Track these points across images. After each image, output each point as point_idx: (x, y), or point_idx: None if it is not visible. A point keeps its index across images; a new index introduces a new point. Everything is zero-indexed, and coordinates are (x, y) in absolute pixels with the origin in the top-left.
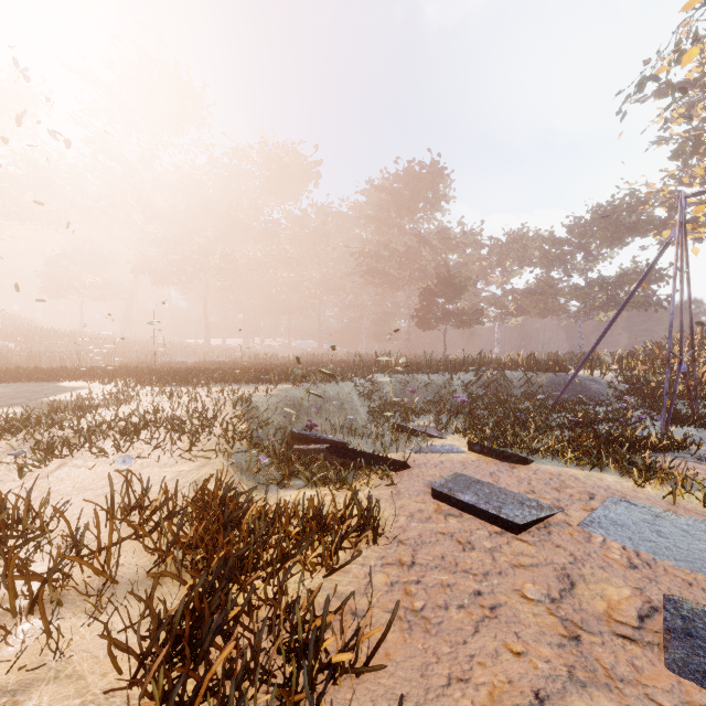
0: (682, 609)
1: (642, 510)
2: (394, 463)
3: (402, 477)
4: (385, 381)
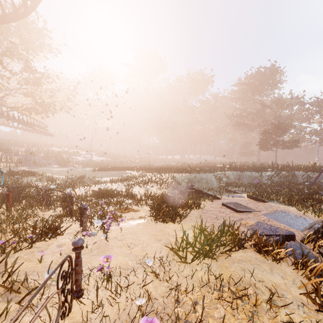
0: (258, 223)
1: (285, 213)
2: (215, 197)
3: (216, 201)
4: (231, 174)
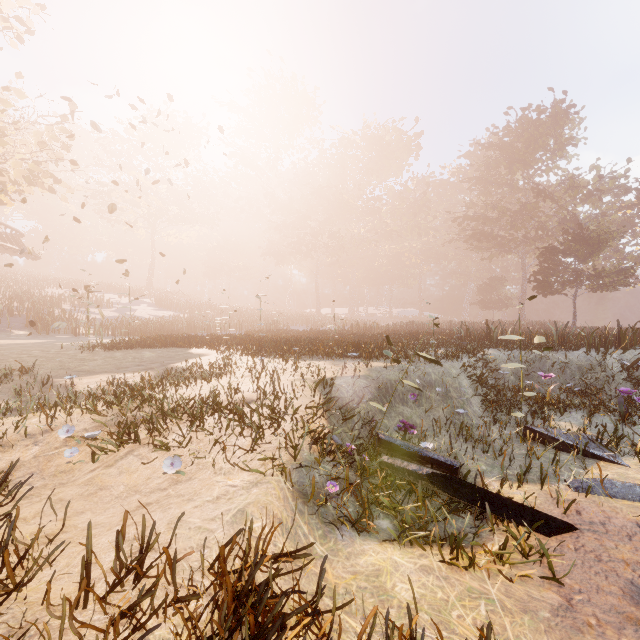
0: None
1: None
2: (546, 522)
3: (564, 552)
4: (501, 358)
